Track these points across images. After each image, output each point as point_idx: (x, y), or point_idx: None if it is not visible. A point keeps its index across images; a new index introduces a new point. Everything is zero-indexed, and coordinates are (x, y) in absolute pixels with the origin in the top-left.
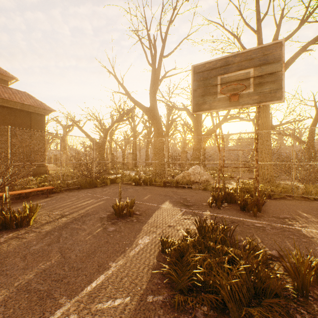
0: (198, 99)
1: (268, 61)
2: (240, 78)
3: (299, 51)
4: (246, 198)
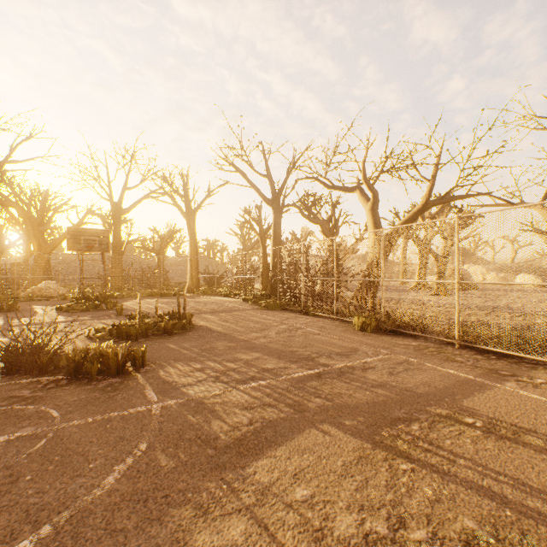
0: (71, 244)
1: (104, 236)
2: (93, 240)
3: (141, 200)
4: (98, 295)
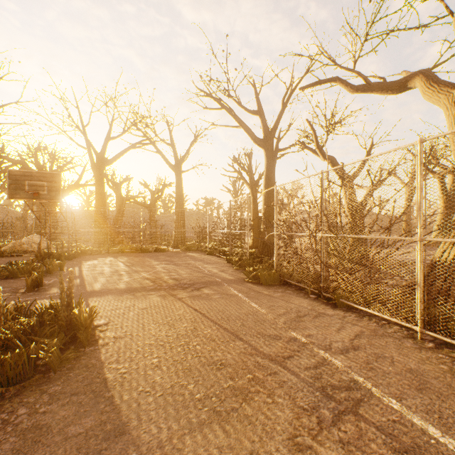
0: (13, 191)
1: (55, 181)
2: (40, 185)
3: (124, 150)
4: (61, 252)
